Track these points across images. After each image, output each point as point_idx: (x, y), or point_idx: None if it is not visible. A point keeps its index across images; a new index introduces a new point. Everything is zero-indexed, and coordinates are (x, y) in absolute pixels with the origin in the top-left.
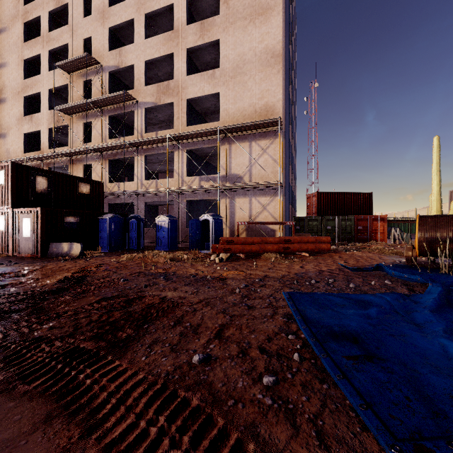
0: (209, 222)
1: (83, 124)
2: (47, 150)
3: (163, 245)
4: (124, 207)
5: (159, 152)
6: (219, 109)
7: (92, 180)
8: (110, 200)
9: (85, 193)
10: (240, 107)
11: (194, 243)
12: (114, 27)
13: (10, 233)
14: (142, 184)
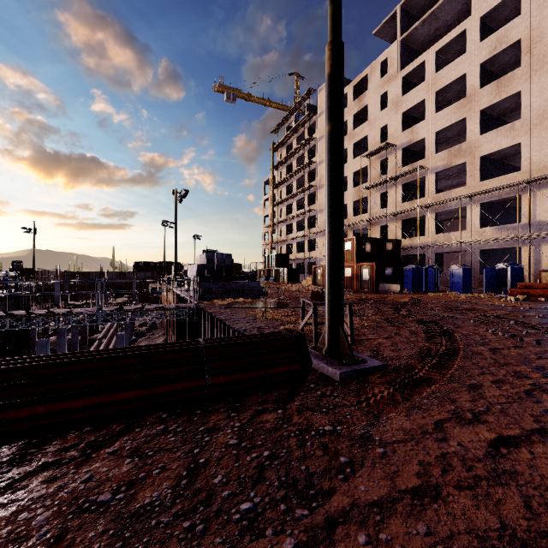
0: (506, 270)
1: (379, 195)
2: (351, 218)
3: (457, 289)
4: (418, 258)
5: (450, 209)
6: (521, 151)
7: (393, 240)
8: (403, 253)
9: (389, 250)
10: (547, 152)
11: (489, 287)
12: (406, 111)
13: (355, 277)
14: (433, 238)
